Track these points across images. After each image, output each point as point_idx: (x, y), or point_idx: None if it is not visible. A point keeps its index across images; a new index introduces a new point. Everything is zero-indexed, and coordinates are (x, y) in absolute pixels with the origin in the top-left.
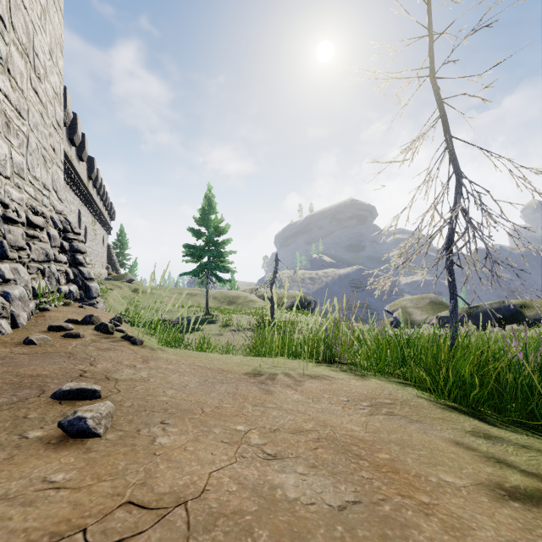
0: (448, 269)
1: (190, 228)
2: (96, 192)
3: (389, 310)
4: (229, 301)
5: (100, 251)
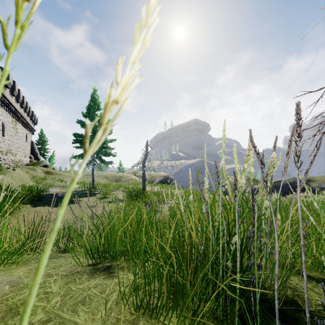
0: None
1: (79, 120)
2: (16, 100)
3: (222, 184)
4: (116, 179)
5: (22, 145)
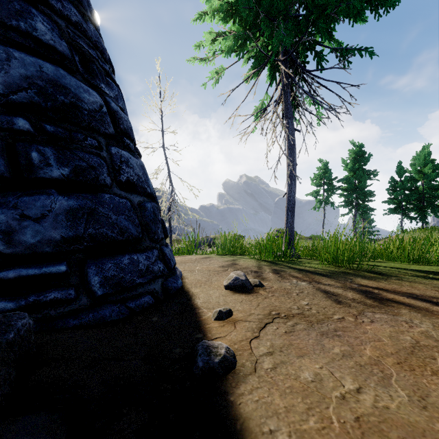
0: (169, 221)
1: None
2: None
3: None
4: None
5: None
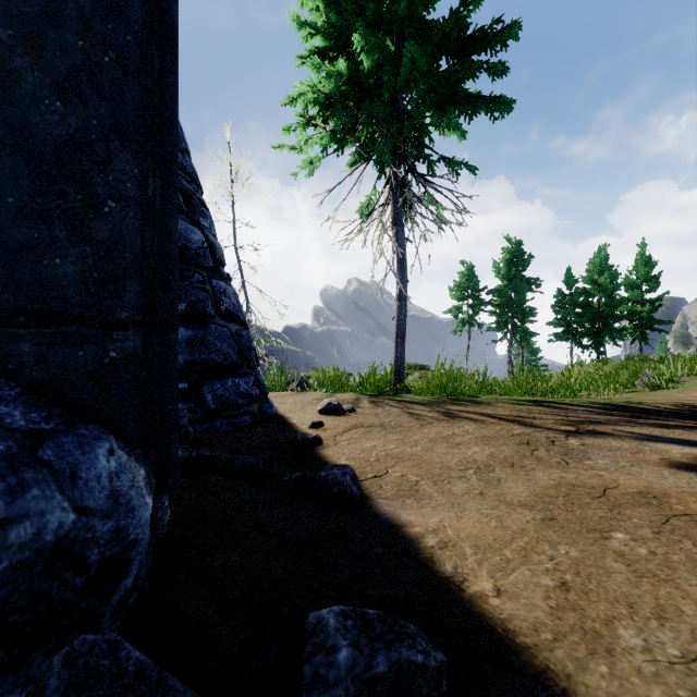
0: None
1: None
2: None
3: None
4: None
5: None
